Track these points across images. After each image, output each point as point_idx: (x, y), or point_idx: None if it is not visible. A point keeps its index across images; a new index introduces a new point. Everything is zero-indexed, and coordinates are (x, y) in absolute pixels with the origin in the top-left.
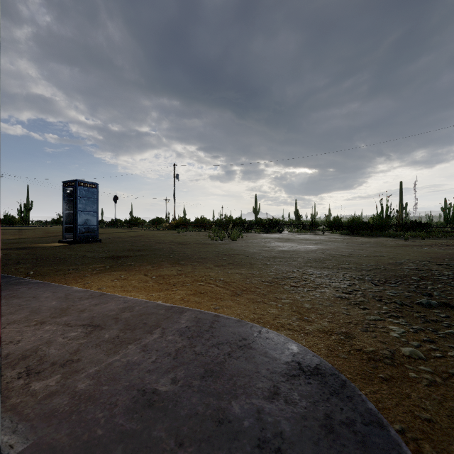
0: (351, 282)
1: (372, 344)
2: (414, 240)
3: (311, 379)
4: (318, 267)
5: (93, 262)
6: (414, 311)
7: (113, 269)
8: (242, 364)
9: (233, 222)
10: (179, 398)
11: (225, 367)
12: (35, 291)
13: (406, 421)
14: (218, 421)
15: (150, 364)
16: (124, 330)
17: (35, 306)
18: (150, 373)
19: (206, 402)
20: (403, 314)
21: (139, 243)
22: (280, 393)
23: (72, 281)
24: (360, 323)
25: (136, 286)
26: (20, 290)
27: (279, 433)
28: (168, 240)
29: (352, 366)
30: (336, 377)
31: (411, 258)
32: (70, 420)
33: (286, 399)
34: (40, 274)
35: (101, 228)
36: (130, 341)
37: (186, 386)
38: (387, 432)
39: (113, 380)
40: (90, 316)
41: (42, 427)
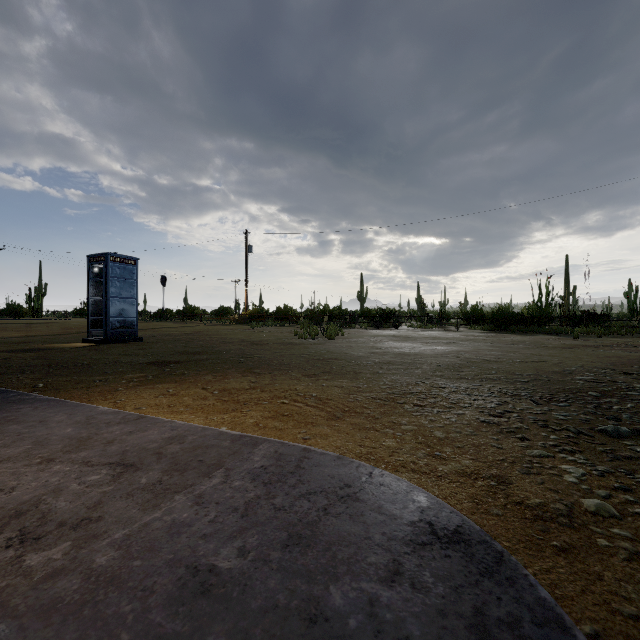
0: (501, 400)
1: (538, 493)
2: (587, 339)
3: (450, 549)
4: (453, 378)
5: (129, 369)
6: (596, 442)
7: (157, 380)
8: (345, 525)
9: (329, 313)
10: (249, 580)
11: (319, 529)
12: (43, 413)
13: (600, 619)
14: (309, 619)
15: (207, 526)
16: (170, 471)
17: (41, 435)
18: (206, 539)
19: (291, 587)
20: (580, 447)
21: (196, 343)
22: (404, 572)
23: (97, 398)
24: (517, 462)
25: (190, 406)
26: (21, 411)
27: (404, 639)
28: (237, 338)
29: (511, 528)
30: (488, 546)
31: (584, 364)
32: (80, 616)
33: (413, 583)
34: (52, 387)
35: (143, 322)
36: (178, 489)
37: (260, 560)
38: (573, 638)
39: (150, 551)
40: (121, 449)
41: (36, 628)
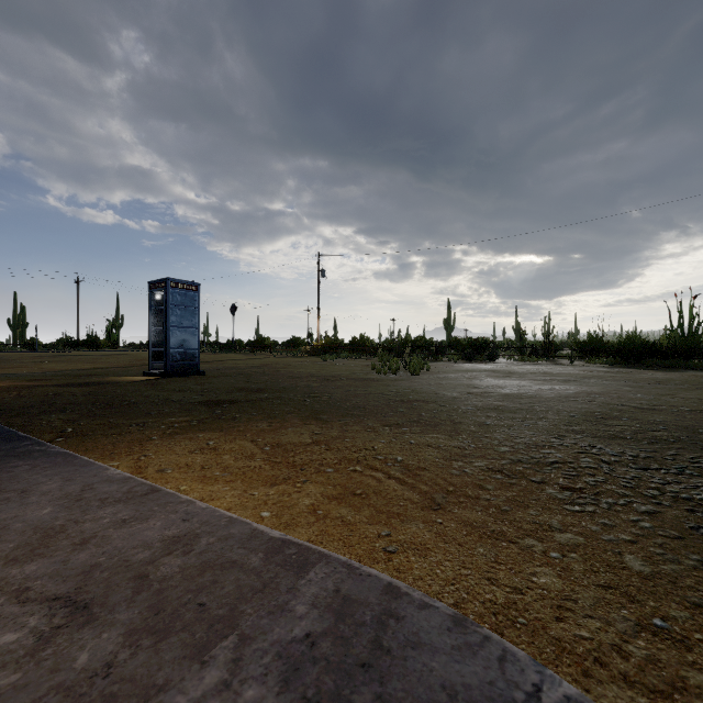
0: None
1: None
2: None
3: None
4: (601, 436)
5: (176, 410)
6: None
7: (202, 426)
8: None
9: (411, 344)
10: None
11: None
12: (35, 476)
13: None
14: None
15: None
16: (138, 633)
17: (2, 520)
18: None
19: None
20: None
21: (260, 378)
22: None
23: (122, 451)
24: None
25: (229, 469)
26: (14, 471)
27: None
28: (307, 372)
29: None
30: None
31: None
32: None
33: None
34: (81, 432)
35: (212, 354)
36: (131, 700)
37: None
38: None
39: None
40: (90, 562)
41: None
